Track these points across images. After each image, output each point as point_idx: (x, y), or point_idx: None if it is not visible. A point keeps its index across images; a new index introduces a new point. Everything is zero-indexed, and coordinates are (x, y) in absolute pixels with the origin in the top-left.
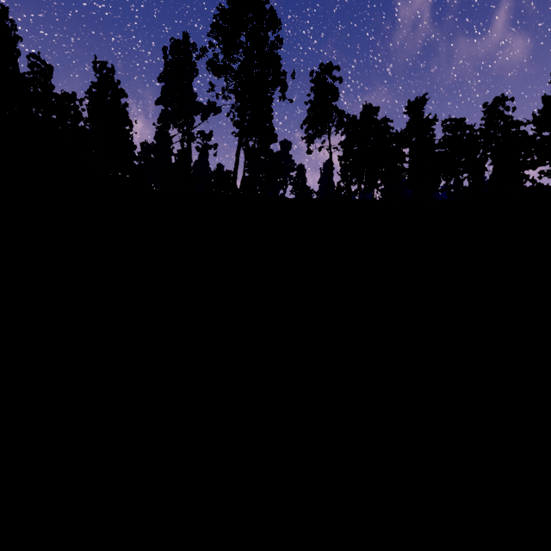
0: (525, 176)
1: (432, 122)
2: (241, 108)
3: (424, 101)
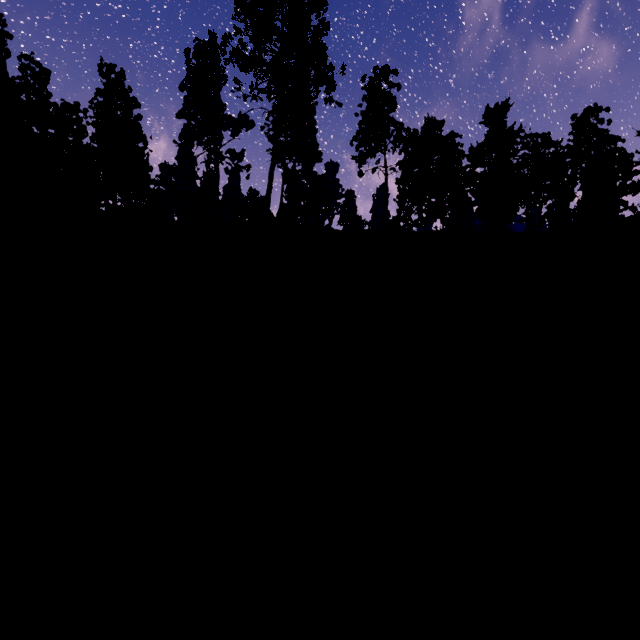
0: (624, 203)
1: (517, 134)
2: (276, 113)
3: (507, 107)
